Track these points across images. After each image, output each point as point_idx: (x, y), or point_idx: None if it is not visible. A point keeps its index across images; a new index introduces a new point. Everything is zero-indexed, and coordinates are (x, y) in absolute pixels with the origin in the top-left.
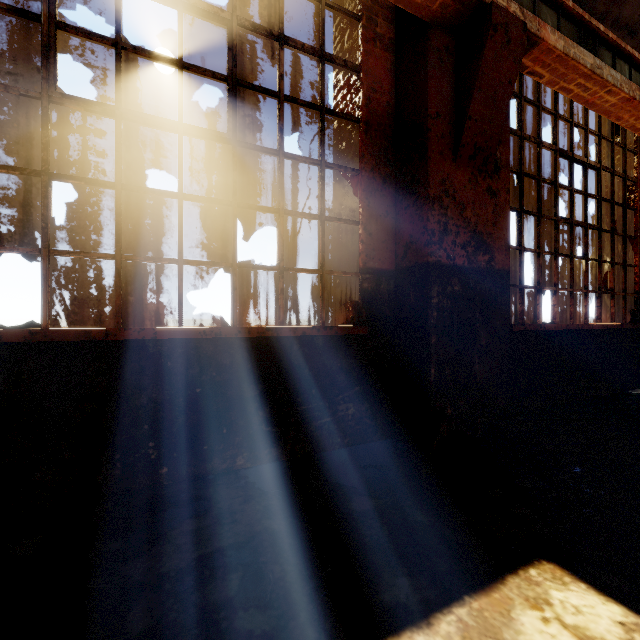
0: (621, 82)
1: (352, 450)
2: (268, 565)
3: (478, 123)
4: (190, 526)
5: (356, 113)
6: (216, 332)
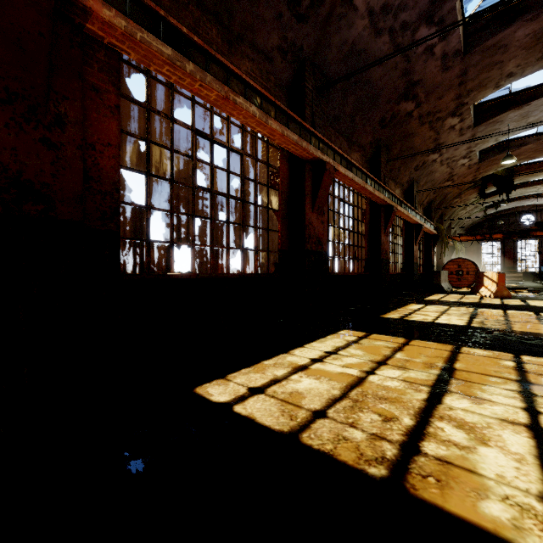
0: (210, 81)
1: None
2: None
3: (2, 66)
4: None
5: None
6: None
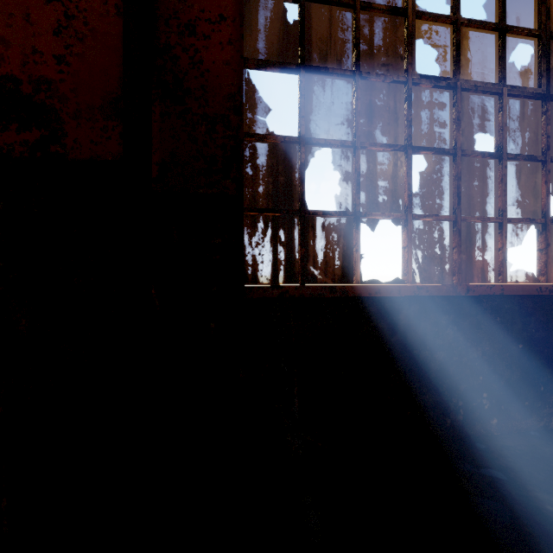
0: None
1: None
2: None
3: None
4: None
5: None
6: (549, 289)
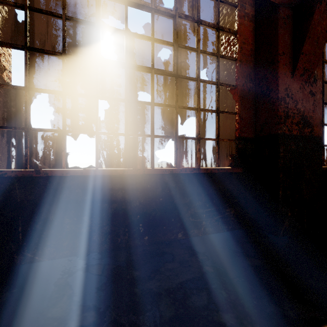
0: None
1: (234, 232)
2: (217, 290)
3: (307, 56)
4: (168, 266)
5: (234, 56)
6: (170, 170)
